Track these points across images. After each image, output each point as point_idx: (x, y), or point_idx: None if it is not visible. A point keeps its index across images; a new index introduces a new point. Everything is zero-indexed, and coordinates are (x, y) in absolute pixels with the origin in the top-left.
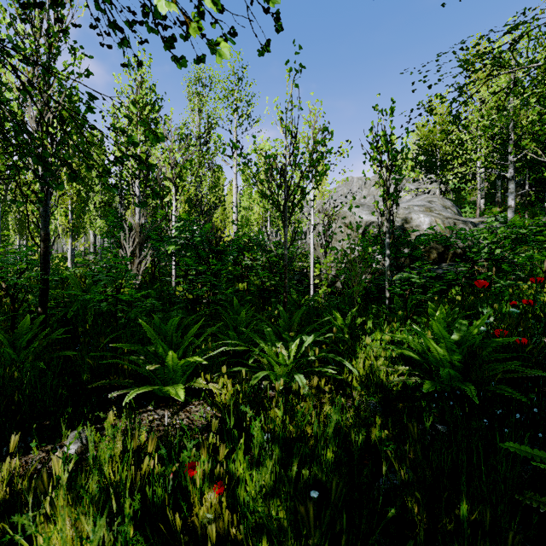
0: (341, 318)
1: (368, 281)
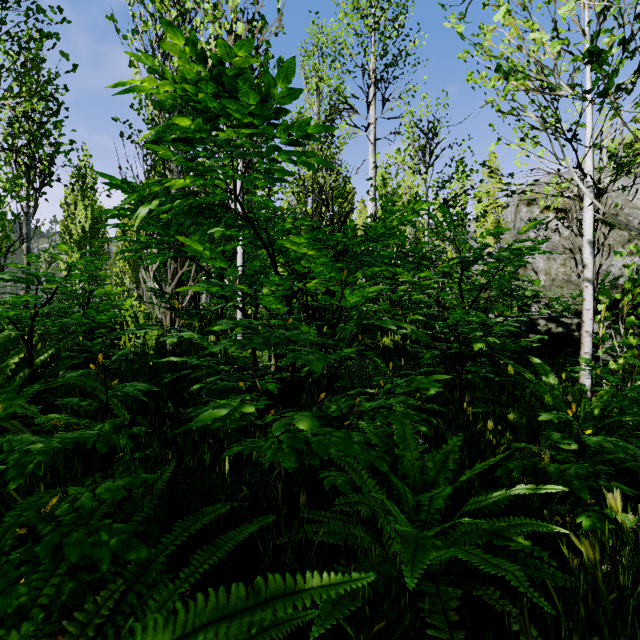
0: None
1: None
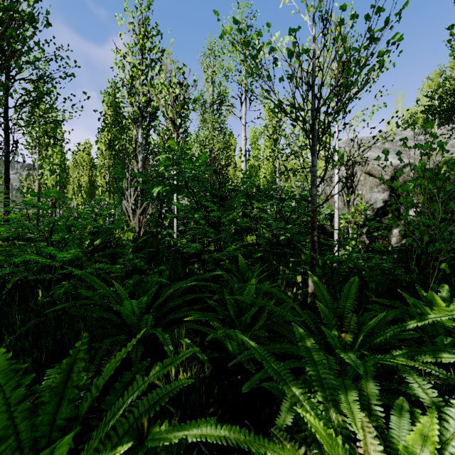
0: (447, 308)
1: (400, 234)
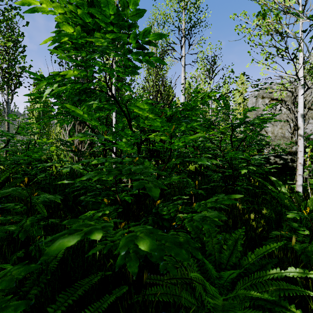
0: None
1: None
